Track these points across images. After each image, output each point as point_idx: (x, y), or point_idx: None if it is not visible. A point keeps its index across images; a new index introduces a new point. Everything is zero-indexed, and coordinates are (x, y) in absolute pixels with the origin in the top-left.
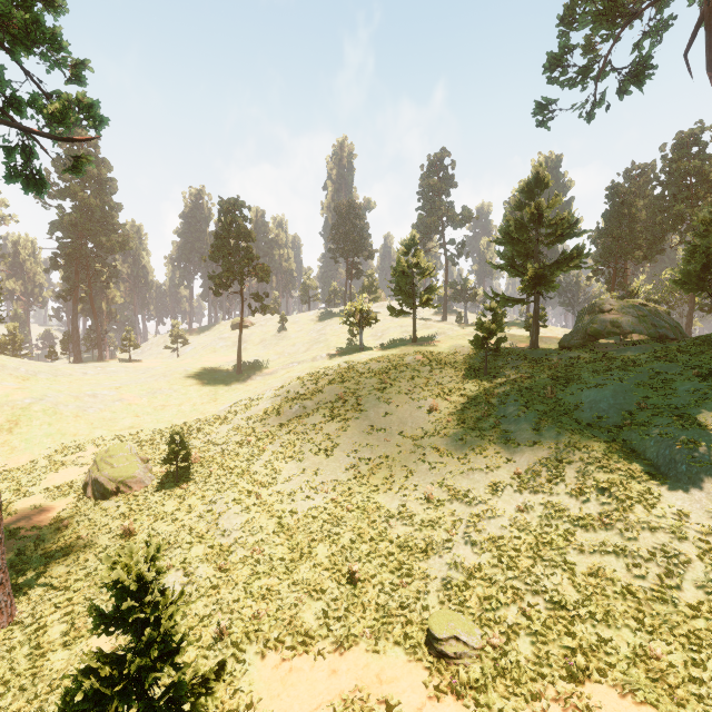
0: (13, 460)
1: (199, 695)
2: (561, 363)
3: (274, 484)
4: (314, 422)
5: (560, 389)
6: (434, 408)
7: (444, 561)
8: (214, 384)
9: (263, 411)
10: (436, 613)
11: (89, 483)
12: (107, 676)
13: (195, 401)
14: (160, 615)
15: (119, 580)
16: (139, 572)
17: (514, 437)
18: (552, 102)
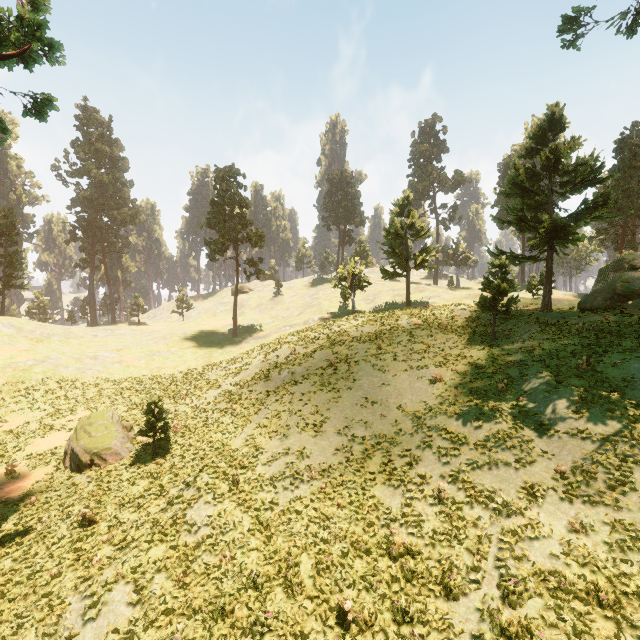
0: (7, 422)
1: None
2: (585, 327)
3: (254, 465)
4: (302, 390)
5: (596, 359)
6: (437, 379)
7: (472, 603)
8: (209, 347)
9: (251, 376)
10: None
11: (68, 452)
12: None
13: (190, 363)
14: None
15: None
16: None
17: (547, 420)
18: (585, 13)
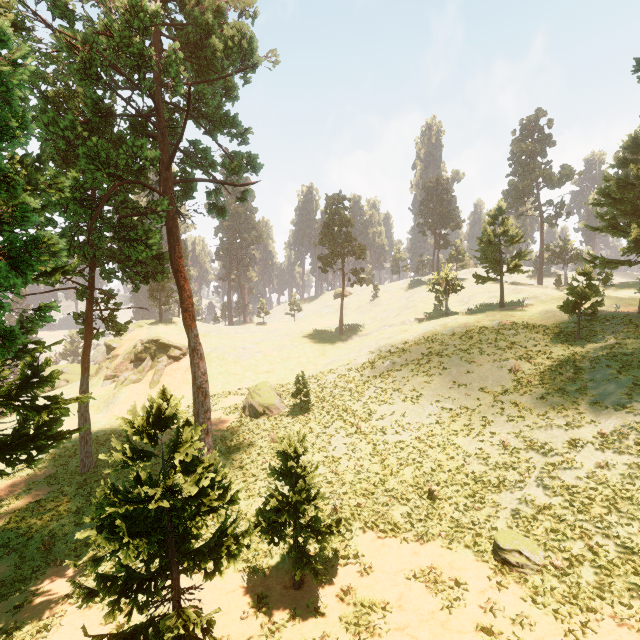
0: None
1: (326, 534)
2: None
3: (370, 420)
4: (402, 375)
5: None
6: (516, 369)
7: (515, 496)
8: (322, 342)
9: (360, 364)
10: (502, 531)
11: (247, 406)
12: (280, 502)
13: (309, 355)
14: (305, 477)
15: (285, 449)
16: (295, 447)
17: (601, 400)
18: None
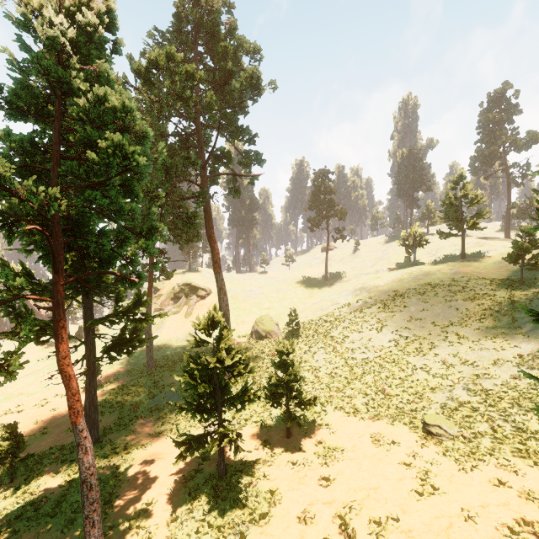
0: None
1: (307, 405)
2: None
3: (343, 343)
4: (371, 311)
5: None
6: (462, 308)
7: (445, 395)
8: (310, 287)
9: (339, 303)
10: (429, 414)
11: (253, 332)
12: (277, 381)
13: (300, 296)
14: (293, 368)
15: (281, 349)
16: (287, 348)
17: (525, 331)
18: None
